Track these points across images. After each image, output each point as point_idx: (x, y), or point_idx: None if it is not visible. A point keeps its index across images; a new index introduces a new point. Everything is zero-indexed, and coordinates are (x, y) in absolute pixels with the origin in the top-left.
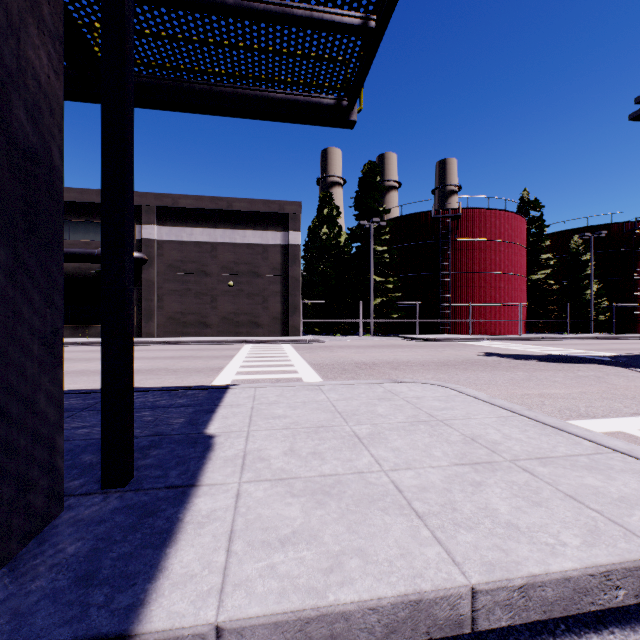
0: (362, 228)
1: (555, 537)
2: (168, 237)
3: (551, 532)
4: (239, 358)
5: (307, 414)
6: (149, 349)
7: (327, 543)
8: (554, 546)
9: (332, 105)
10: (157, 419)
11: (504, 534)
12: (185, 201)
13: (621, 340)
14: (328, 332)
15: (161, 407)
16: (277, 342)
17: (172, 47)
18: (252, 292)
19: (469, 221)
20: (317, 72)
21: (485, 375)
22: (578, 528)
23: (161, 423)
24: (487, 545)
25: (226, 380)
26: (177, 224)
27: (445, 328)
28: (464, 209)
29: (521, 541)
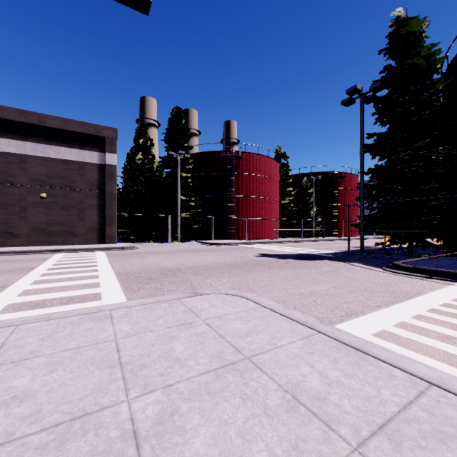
0: (171, 158)
1: None
2: None
3: None
4: (38, 271)
5: (69, 380)
6: None
7: None
8: None
9: None
10: None
11: None
12: None
13: (329, 241)
14: (143, 239)
15: None
16: (92, 250)
17: None
18: (67, 204)
19: (246, 161)
20: None
21: (266, 275)
22: None
23: None
24: None
25: None
26: None
27: (231, 235)
28: (243, 152)
29: None
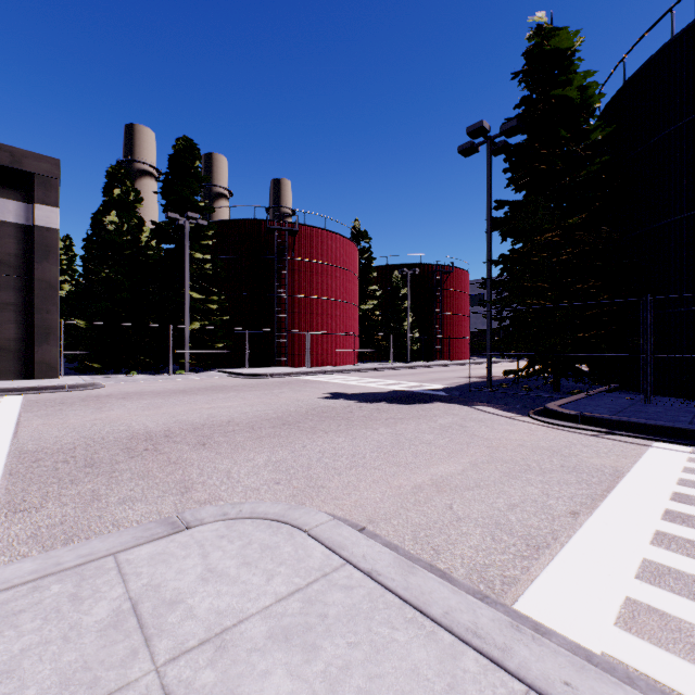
0: (174, 225)
1: None
2: None
3: None
4: None
5: None
6: None
7: None
8: None
9: None
10: None
11: None
12: None
13: (432, 368)
14: (118, 369)
15: None
16: None
17: None
18: None
19: (307, 239)
20: None
21: (344, 442)
22: None
23: None
24: None
25: None
26: None
27: (281, 359)
28: (302, 225)
29: None
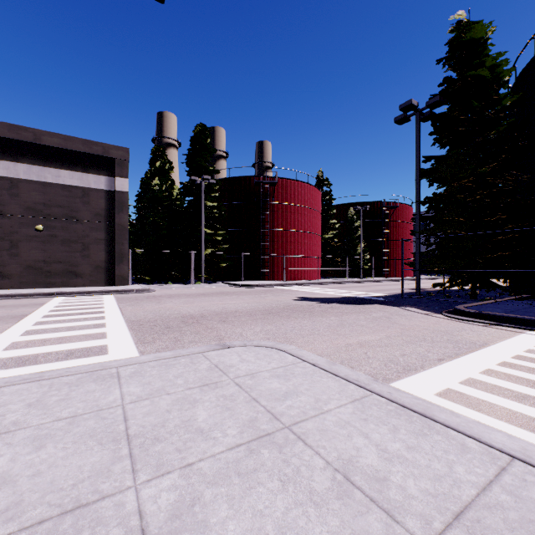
0: (194, 184)
1: None
2: None
3: None
4: (32, 318)
5: (60, 460)
6: None
7: None
8: None
9: None
10: None
11: None
12: None
13: (379, 282)
14: (160, 280)
15: None
16: (98, 293)
17: None
18: (69, 238)
19: (283, 188)
20: None
21: (307, 323)
22: None
23: None
24: None
25: None
26: None
27: (265, 275)
28: (279, 178)
29: None
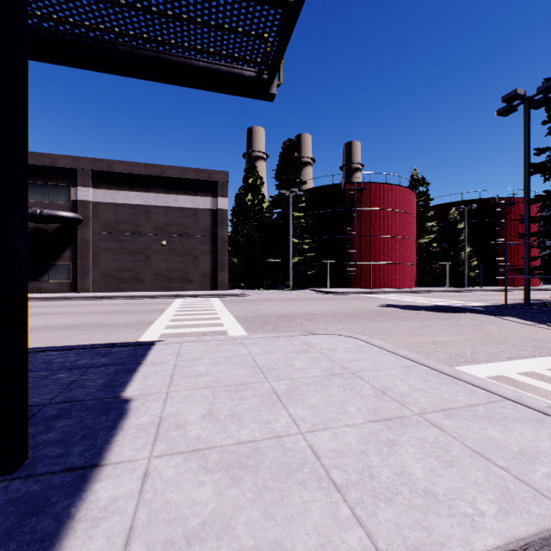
0: (282, 196)
1: (472, 505)
2: (103, 199)
3: (467, 499)
4: (170, 312)
5: (228, 370)
6: (83, 304)
7: (240, 536)
8: (473, 517)
9: (253, 77)
10: (73, 382)
11: (423, 506)
12: (120, 166)
13: (488, 292)
14: (253, 287)
15: (80, 367)
16: (206, 296)
17: (89, 2)
18: (184, 251)
19: (371, 193)
20: (238, 43)
21: (386, 325)
22: (491, 491)
23: (76, 386)
24: (408, 522)
25: (154, 334)
26: (112, 187)
27: (351, 283)
28: (367, 183)
29: (441, 513)
